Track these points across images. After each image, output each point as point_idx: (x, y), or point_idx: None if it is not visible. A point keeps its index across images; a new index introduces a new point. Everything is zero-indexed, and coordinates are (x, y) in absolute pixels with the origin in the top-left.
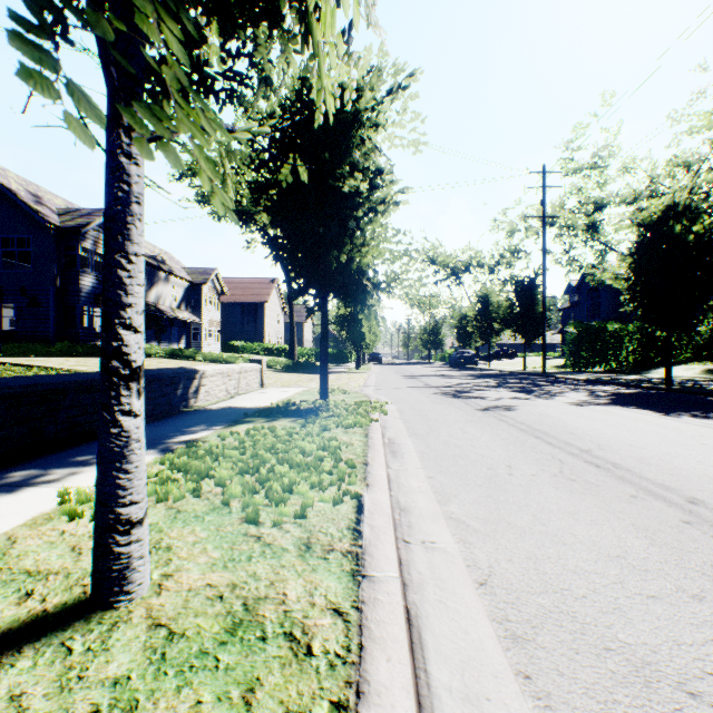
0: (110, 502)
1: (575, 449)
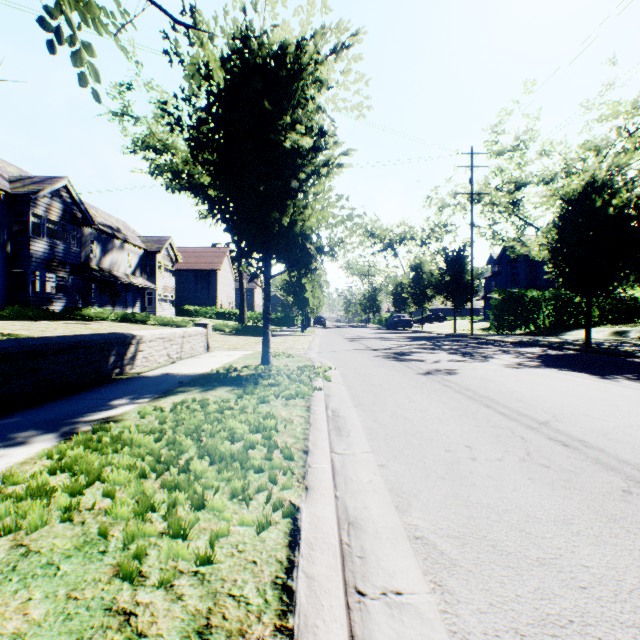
0: None
1: (532, 421)
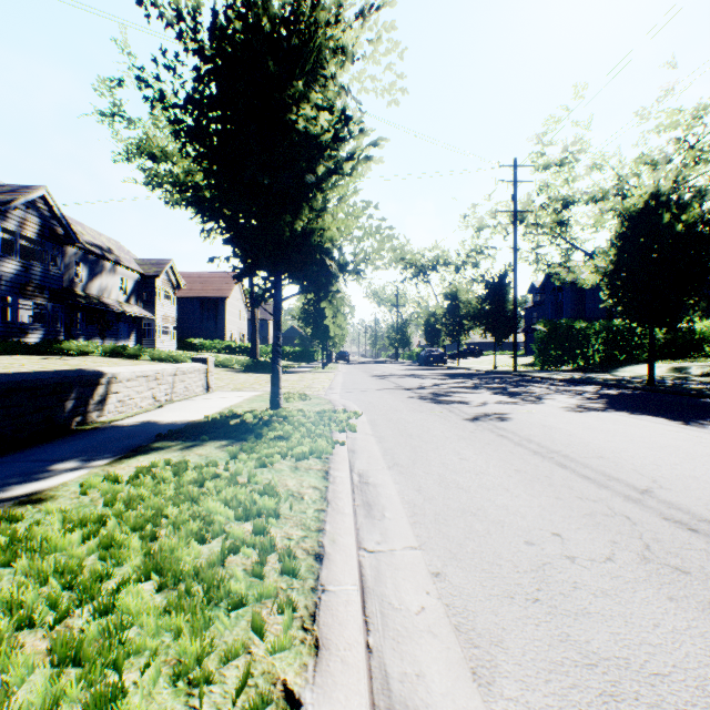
0: None
1: (631, 489)
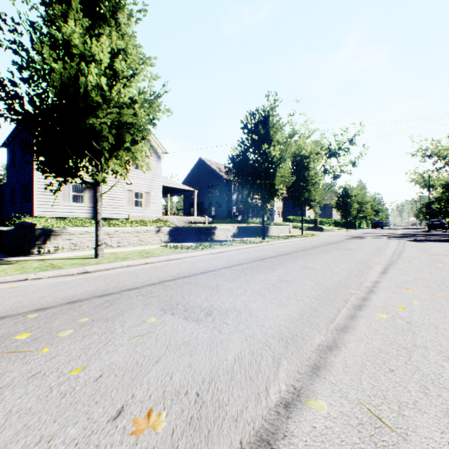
0: (263, 233)
1: (340, 241)
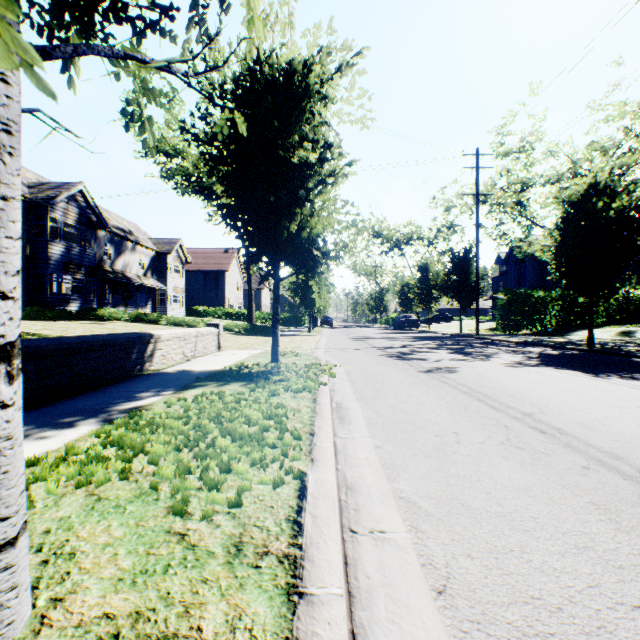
0: None
1: (518, 413)
